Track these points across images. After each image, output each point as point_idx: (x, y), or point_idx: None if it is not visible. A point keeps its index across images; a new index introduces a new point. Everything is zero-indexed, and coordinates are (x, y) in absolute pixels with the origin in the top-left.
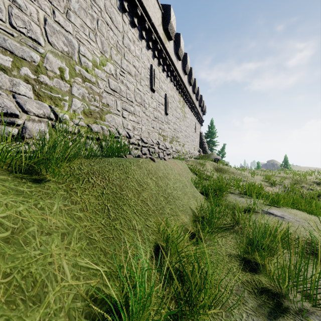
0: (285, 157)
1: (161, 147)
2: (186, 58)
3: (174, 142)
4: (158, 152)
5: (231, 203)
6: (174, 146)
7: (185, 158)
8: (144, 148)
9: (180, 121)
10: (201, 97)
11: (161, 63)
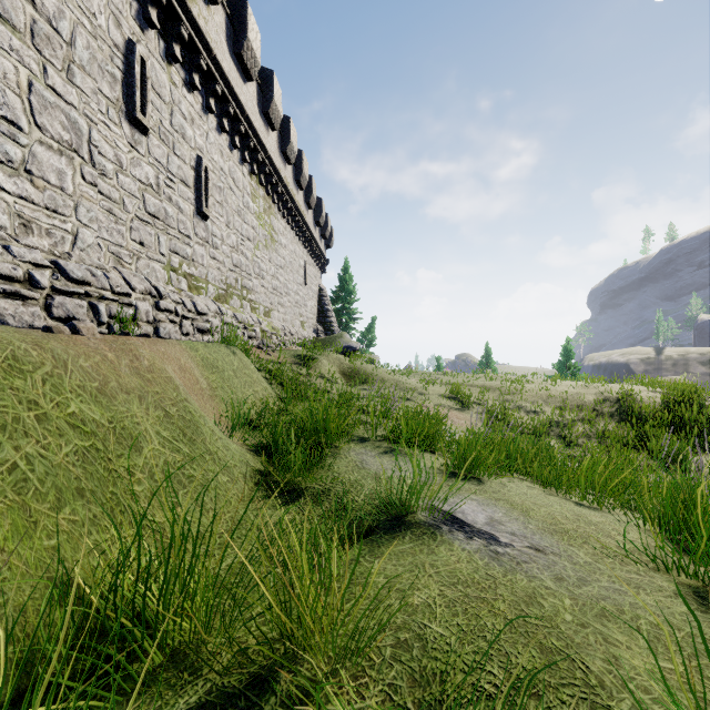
0: (486, 347)
1: (171, 305)
2: (270, 85)
3: (236, 301)
4: (156, 319)
5: (341, 487)
6: (232, 310)
7: (269, 345)
8: (64, 299)
9: (258, 249)
10: (321, 202)
11: (178, 58)
